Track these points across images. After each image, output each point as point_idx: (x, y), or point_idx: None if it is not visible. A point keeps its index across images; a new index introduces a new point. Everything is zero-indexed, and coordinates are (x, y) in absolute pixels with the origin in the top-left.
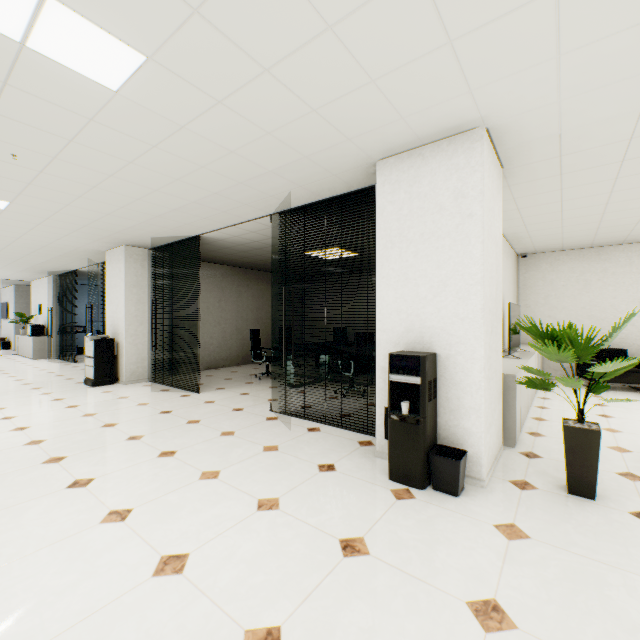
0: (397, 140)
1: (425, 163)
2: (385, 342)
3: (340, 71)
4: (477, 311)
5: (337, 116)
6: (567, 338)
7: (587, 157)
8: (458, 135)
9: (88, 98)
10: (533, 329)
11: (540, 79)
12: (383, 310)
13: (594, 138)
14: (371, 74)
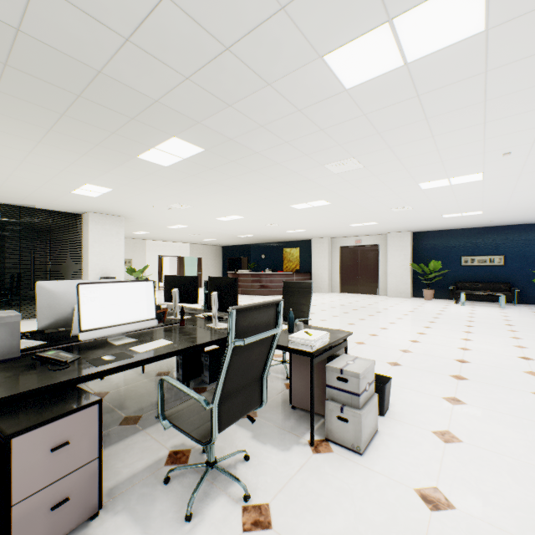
0: (105, 213)
1: (108, 220)
2: (93, 274)
3: (121, 208)
4: (123, 265)
5: (104, 208)
6: (139, 271)
7: (130, 223)
8: (118, 216)
9: (59, 189)
10: (131, 269)
11: (142, 217)
12: (92, 264)
13: (136, 222)
14: (124, 210)
